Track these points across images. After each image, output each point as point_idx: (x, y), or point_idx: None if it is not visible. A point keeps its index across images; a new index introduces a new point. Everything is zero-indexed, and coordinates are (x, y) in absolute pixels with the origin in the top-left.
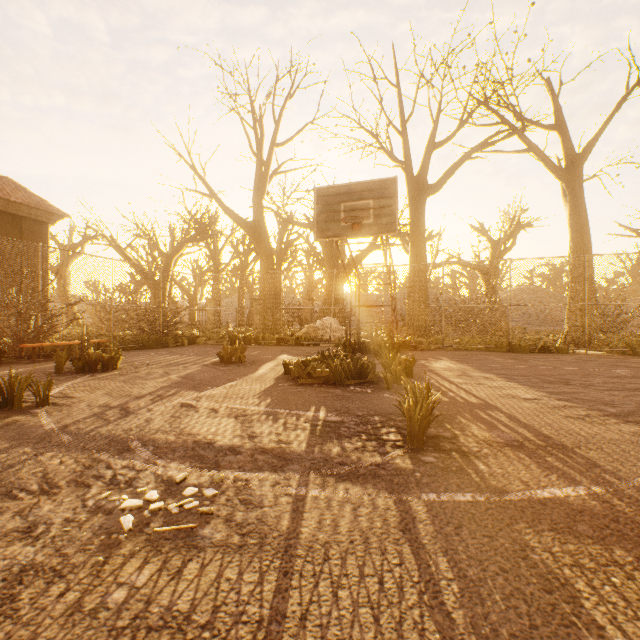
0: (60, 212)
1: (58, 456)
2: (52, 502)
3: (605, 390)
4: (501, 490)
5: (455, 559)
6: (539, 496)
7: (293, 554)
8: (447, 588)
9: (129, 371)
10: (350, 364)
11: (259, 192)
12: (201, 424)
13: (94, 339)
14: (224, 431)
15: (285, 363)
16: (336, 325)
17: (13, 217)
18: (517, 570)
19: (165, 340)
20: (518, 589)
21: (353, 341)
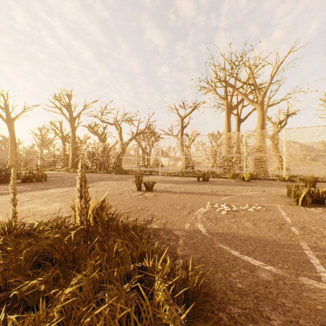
0: None
1: None
2: None
3: None
4: None
5: None
6: None
7: None
8: None
9: None
10: None
11: None
12: None
13: None
14: None
15: None
16: None
17: None
18: None
19: None
20: None
21: None
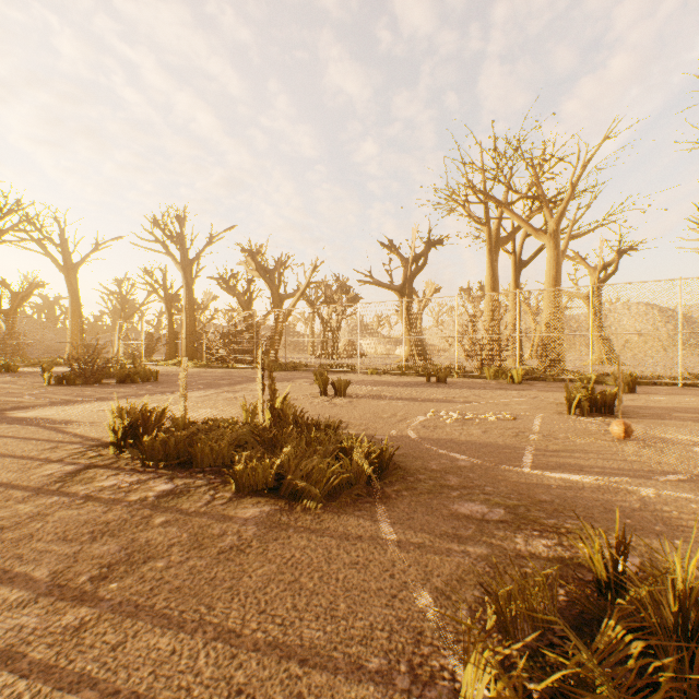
0: None
1: None
2: None
3: None
4: None
5: None
6: None
7: None
8: None
9: None
10: None
11: None
12: None
13: None
14: None
15: None
16: None
17: None
18: None
19: None
20: None
21: None
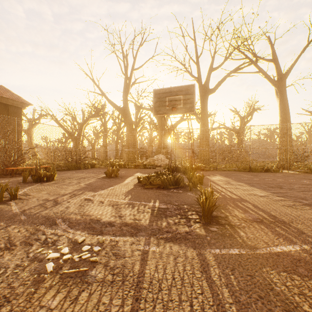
0: (27, 102)
1: (17, 227)
2: (10, 254)
3: (301, 191)
4: (254, 247)
5: (232, 290)
6: (275, 251)
7: (141, 287)
8: (229, 309)
9: (60, 181)
10: (171, 178)
11: (126, 92)
12: (94, 209)
13: (43, 165)
14: (106, 213)
15: (138, 177)
16: (164, 158)
17: (4, 105)
18: (268, 297)
19: (79, 166)
20: (270, 310)
21: (172, 166)
